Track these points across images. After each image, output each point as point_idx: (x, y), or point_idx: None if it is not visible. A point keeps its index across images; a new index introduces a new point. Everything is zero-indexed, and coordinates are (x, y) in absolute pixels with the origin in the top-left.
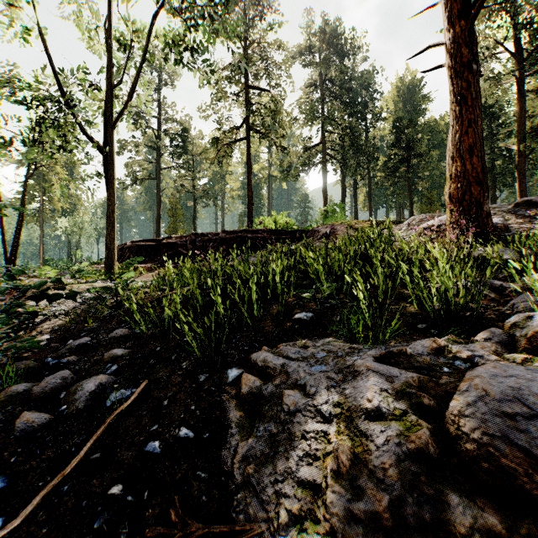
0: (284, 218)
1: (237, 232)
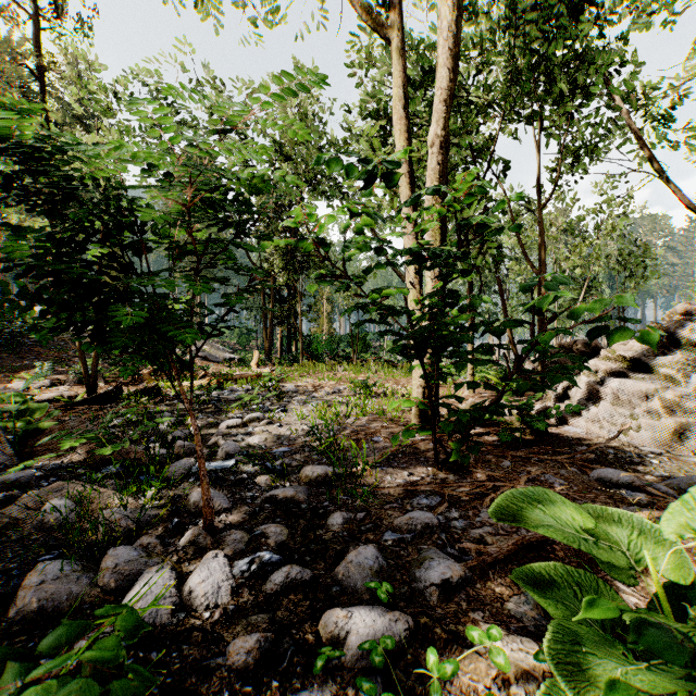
0: None
1: None
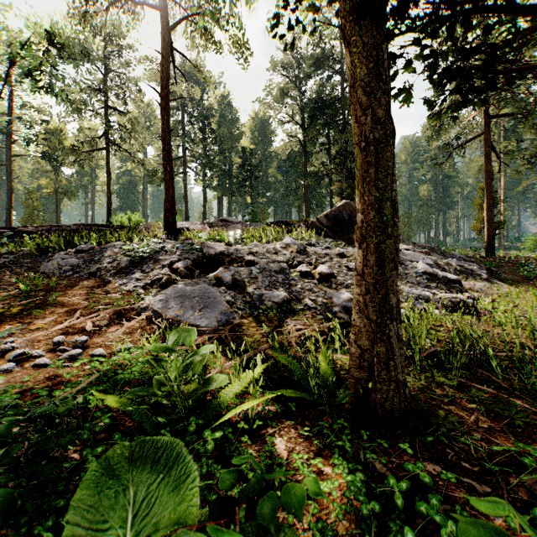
0: (136, 217)
1: (86, 225)
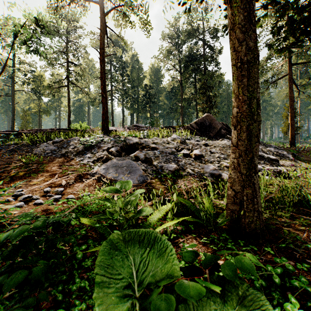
0: (84, 125)
1: (57, 129)
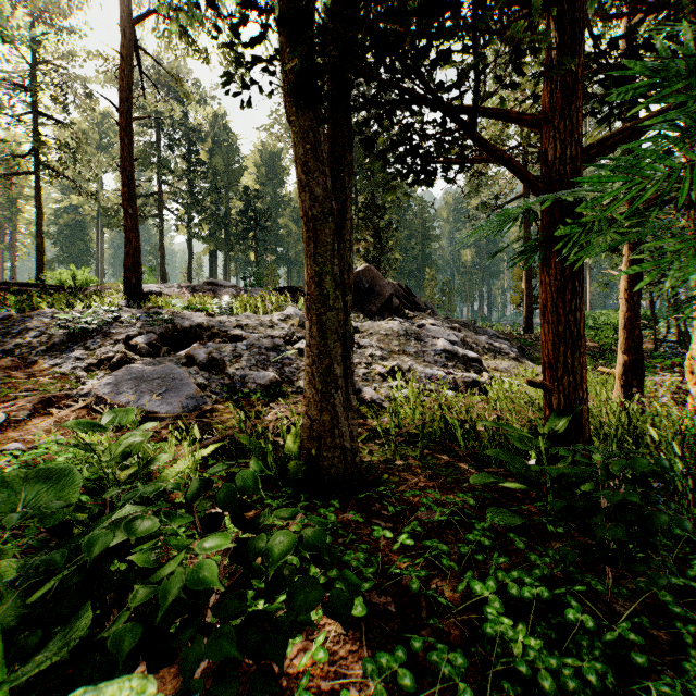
0: (84, 275)
1: (1, 284)
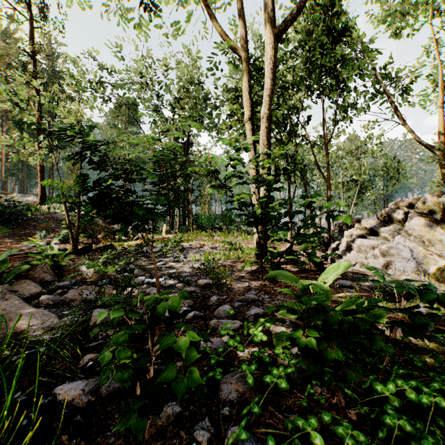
0: None
1: None
